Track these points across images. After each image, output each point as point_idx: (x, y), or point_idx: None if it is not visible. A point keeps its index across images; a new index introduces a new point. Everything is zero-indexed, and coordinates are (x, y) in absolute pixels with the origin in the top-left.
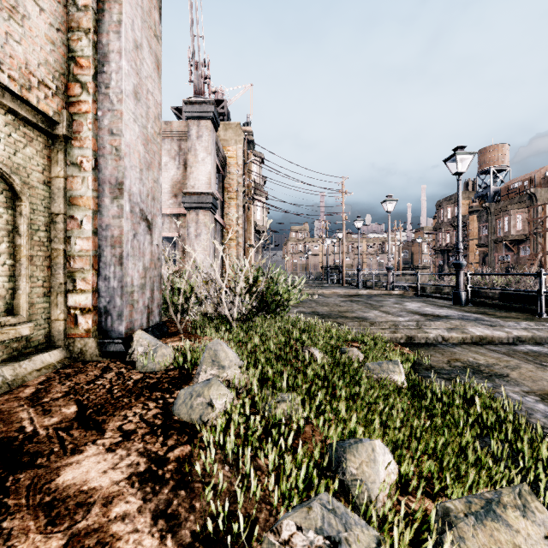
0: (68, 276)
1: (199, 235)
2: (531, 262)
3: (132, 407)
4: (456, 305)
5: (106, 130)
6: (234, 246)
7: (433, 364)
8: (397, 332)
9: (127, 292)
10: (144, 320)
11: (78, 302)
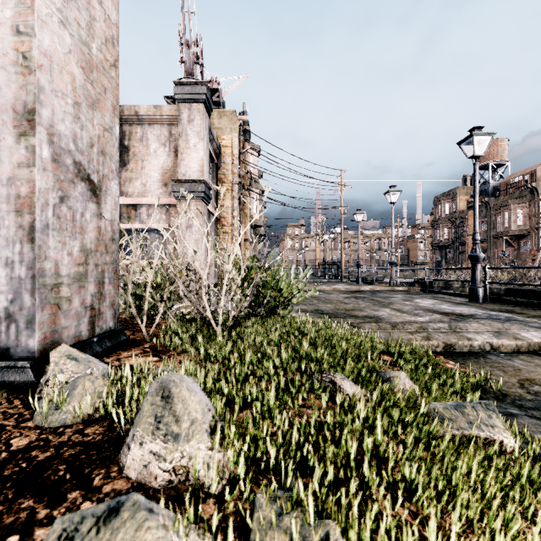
0: None
1: (191, 226)
2: (532, 257)
3: None
4: (473, 302)
5: (8, 26)
6: (229, 239)
7: (502, 389)
8: (432, 338)
9: (44, 285)
10: (83, 327)
11: None
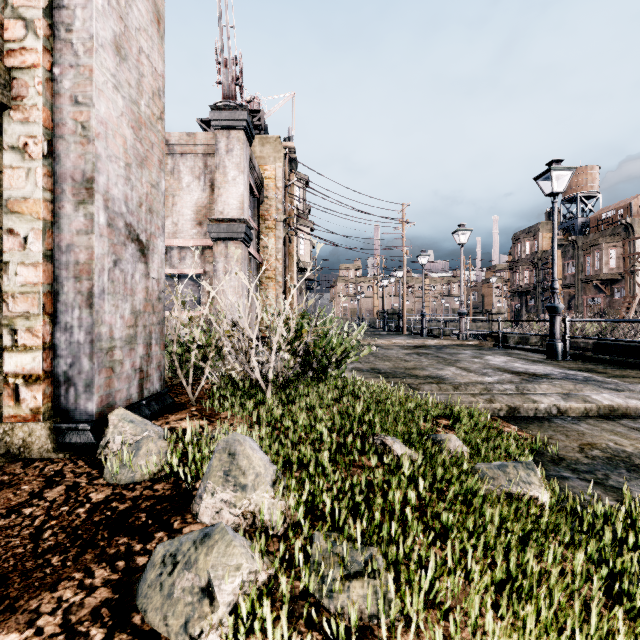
0: (5, 325)
1: (230, 272)
2: (627, 306)
3: (60, 581)
4: (551, 359)
5: (67, 97)
6: (272, 286)
7: (561, 453)
8: (495, 401)
9: (101, 349)
10: (133, 390)
11: (20, 366)
